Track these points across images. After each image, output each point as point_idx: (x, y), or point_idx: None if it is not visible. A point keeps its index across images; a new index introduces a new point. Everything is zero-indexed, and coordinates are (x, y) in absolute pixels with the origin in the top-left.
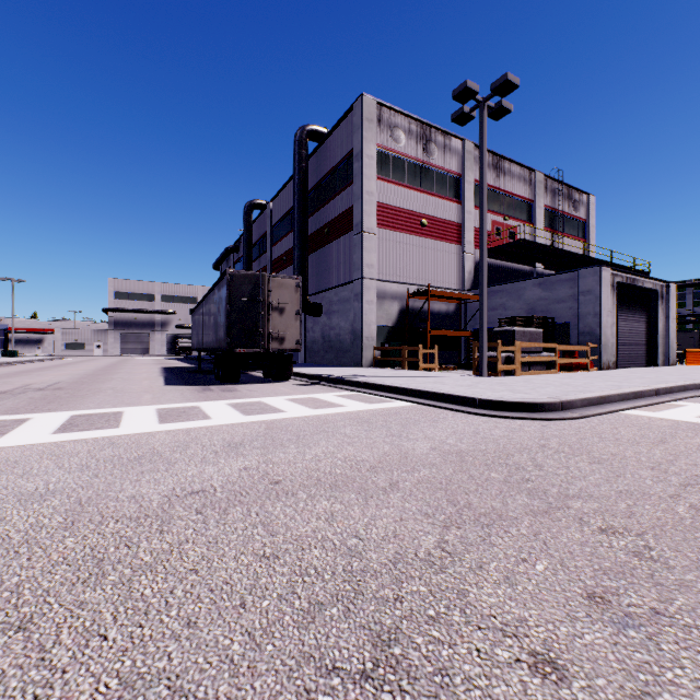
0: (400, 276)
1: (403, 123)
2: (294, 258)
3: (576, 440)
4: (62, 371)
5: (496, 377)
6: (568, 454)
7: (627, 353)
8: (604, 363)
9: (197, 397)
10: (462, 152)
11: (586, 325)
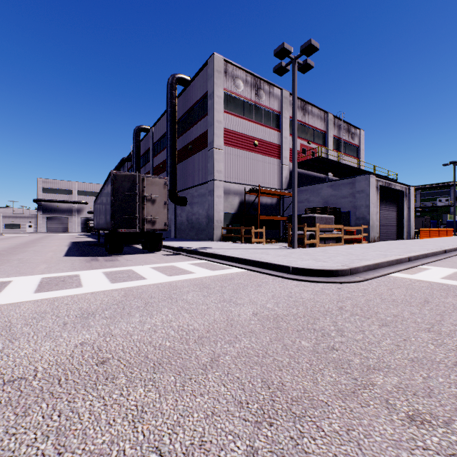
0: (240, 179)
1: (241, 75)
2: (167, 165)
3: (365, 301)
4: None
5: (303, 249)
6: (361, 316)
7: (385, 231)
8: (372, 238)
9: (82, 266)
10: (281, 97)
11: (361, 213)
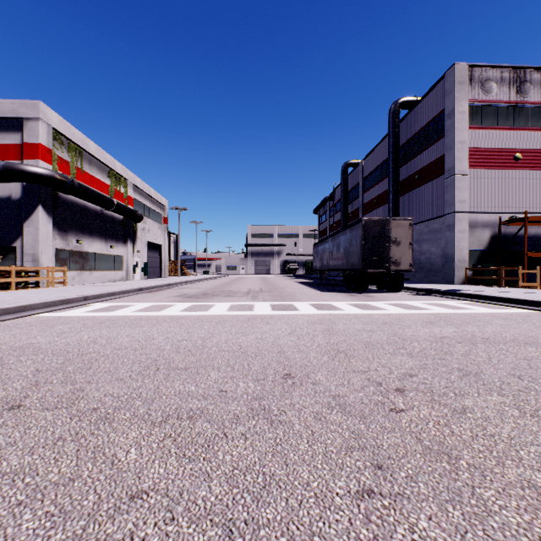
0: (491, 206)
1: (494, 74)
2: (389, 202)
3: None
4: (247, 282)
5: None
6: None
7: None
8: None
9: (356, 299)
10: None
11: None
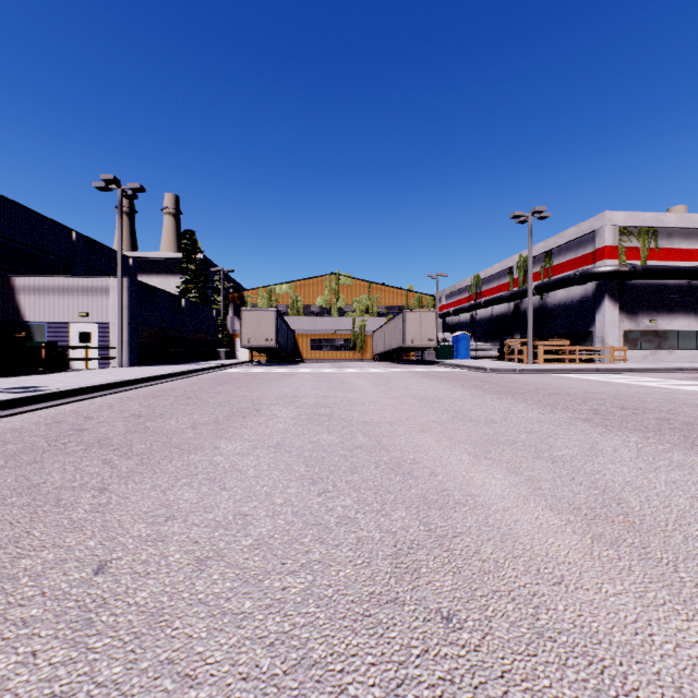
0: None
1: None
2: None
3: None
4: None
5: None
6: None
7: None
8: None
9: None
10: None
11: None
